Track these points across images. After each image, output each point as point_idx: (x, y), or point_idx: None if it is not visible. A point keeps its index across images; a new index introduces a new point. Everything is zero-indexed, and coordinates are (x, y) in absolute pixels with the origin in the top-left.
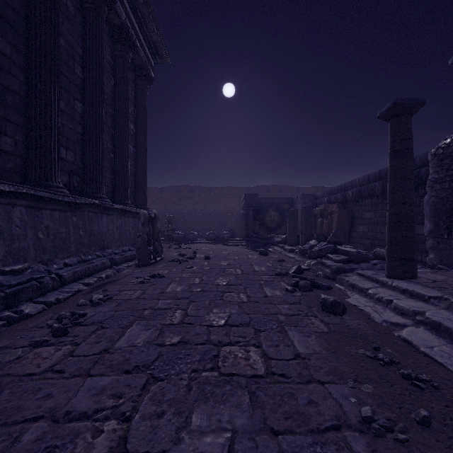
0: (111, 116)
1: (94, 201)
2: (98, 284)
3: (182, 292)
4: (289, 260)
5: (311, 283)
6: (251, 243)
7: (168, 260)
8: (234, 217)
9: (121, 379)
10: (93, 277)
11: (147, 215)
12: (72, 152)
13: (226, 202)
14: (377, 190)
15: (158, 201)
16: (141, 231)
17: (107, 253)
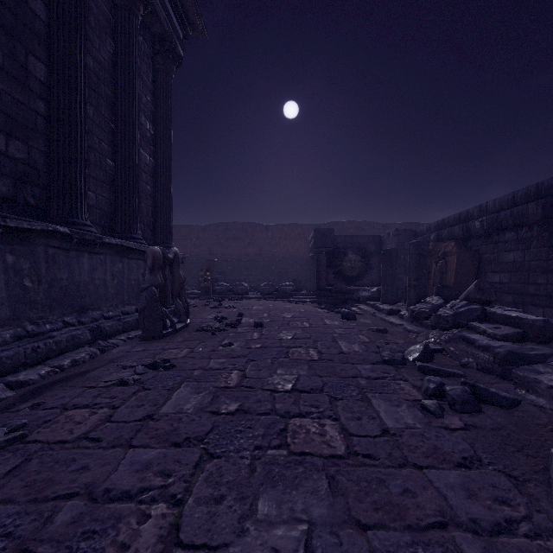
0: (108, 100)
1: (55, 227)
2: (41, 384)
3: (193, 417)
4: (393, 328)
5: (470, 390)
6: (324, 298)
7: (195, 329)
8: (299, 263)
9: None
10: (44, 365)
11: (160, 255)
12: (22, 143)
13: (287, 243)
14: (532, 215)
15: (200, 243)
16: (147, 281)
17: (89, 317)
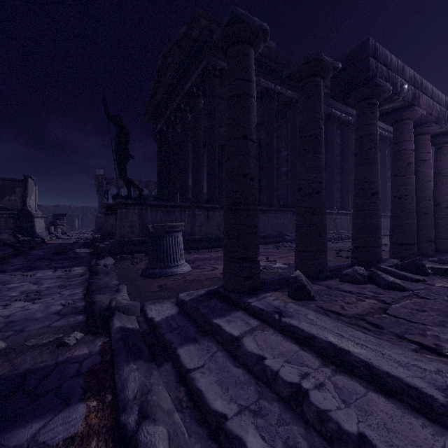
0: None
1: None
2: None
3: None
4: None
5: None
6: None
7: None
8: None
9: (385, 242)
10: None
11: None
12: None
13: None
14: None
15: None
16: None
17: None
